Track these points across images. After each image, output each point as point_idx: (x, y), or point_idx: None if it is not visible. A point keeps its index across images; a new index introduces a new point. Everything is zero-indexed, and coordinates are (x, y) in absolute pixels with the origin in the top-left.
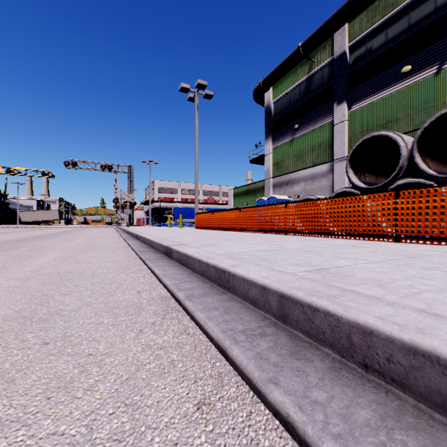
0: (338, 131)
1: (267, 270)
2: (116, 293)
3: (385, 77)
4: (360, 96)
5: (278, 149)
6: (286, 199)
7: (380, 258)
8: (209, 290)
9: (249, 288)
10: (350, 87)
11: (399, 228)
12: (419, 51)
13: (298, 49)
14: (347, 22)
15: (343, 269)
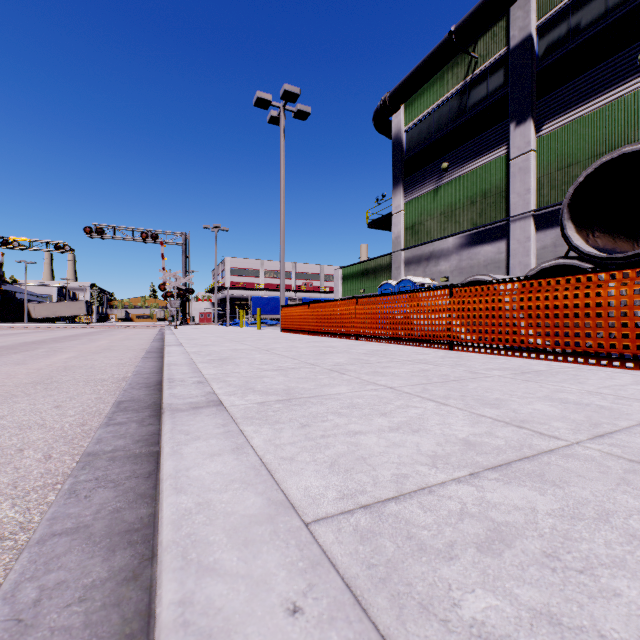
0: (518, 169)
1: None
2: None
3: (605, 71)
4: (558, 108)
5: (413, 203)
6: (427, 283)
7: None
8: None
9: None
10: (539, 95)
11: None
12: None
13: (449, 36)
14: None
15: None
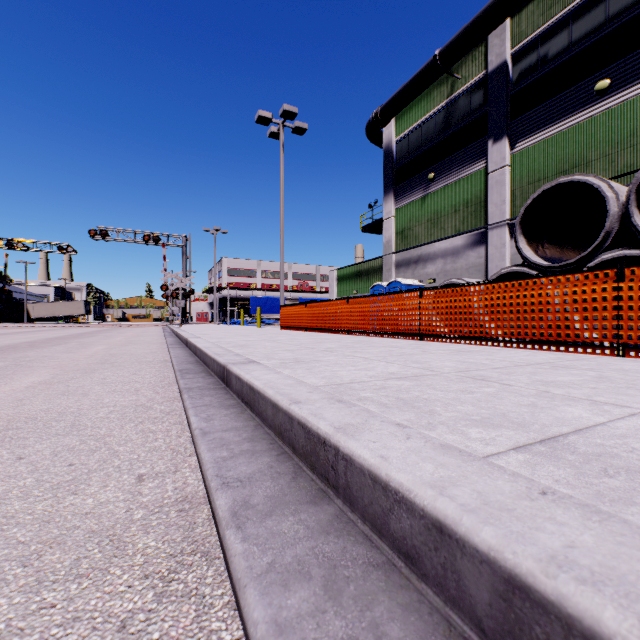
0: (495, 182)
1: (429, 450)
2: (89, 484)
3: (568, 98)
4: (529, 129)
5: (403, 210)
6: (415, 284)
7: (638, 398)
8: (291, 486)
9: (391, 507)
10: (513, 115)
11: (624, 333)
12: (623, 56)
13: (434, 59)
14: (509, 16)
15: (602, 441)
